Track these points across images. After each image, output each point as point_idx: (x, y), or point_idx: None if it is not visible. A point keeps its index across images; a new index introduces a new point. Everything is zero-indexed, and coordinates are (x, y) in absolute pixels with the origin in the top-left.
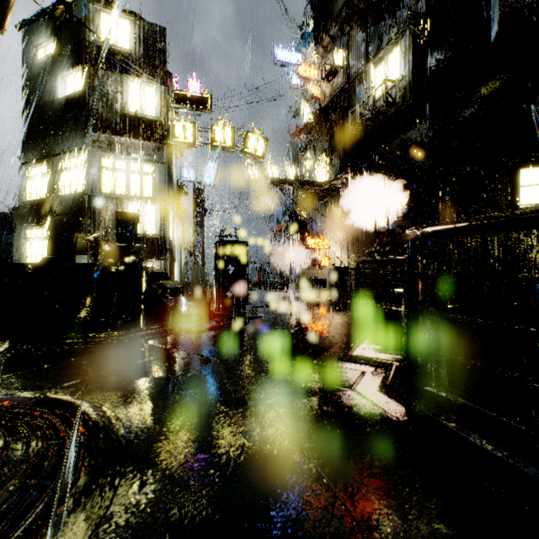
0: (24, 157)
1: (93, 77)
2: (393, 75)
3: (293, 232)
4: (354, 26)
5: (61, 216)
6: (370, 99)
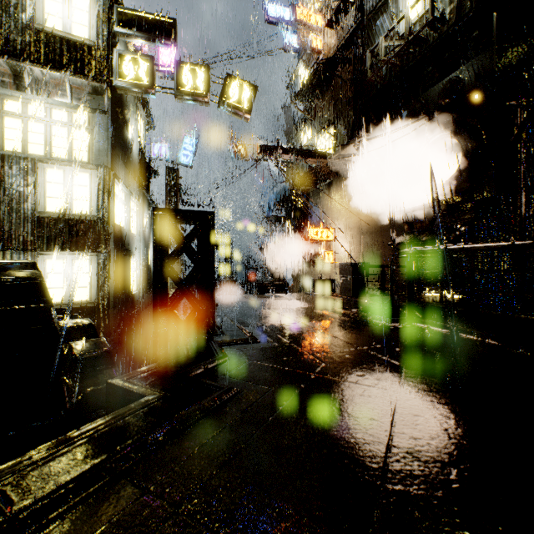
0: None
1: None
2: None
3: (287, 223)
4: None
5: None
6: (398, 31)
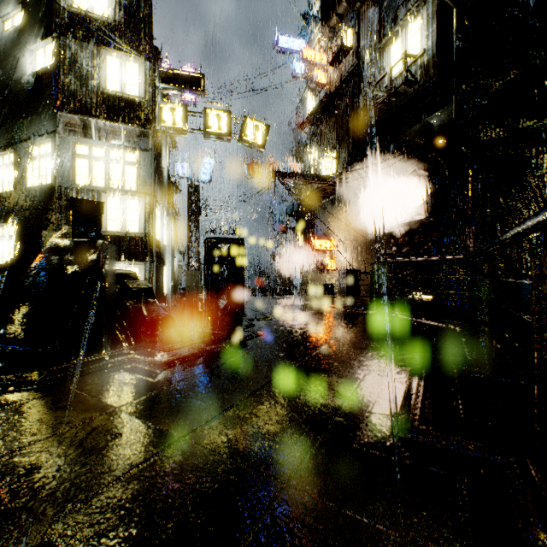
0: None
1: (64, 47)
2: (413, 50)
3: (296, 233)
4: (365, 2)
5: (28, 212)
6: (384, 81)
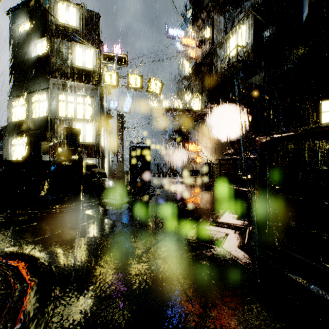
0: (10, 94)
1: (53, 43)
2: (241, 43)
3: (178, 141)
4: (216, 13)
5: (33, 131)
6: (226, 58)
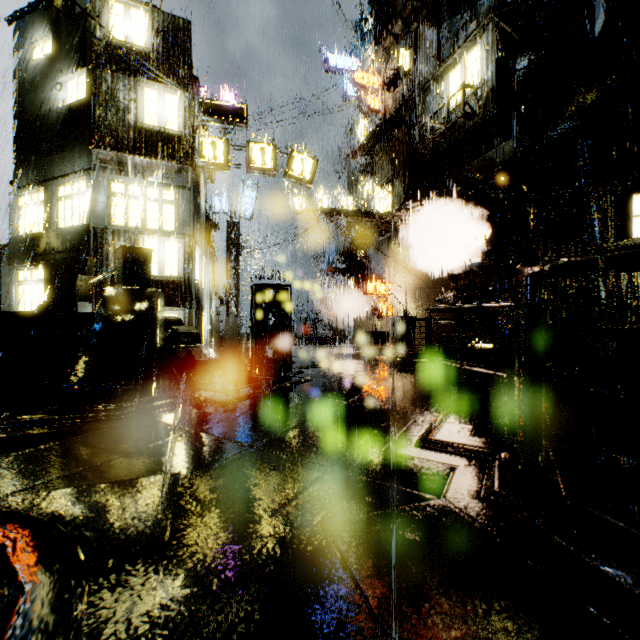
0: (15, 182)
1: (100, 80)
2: (472, 80)
3: (348, 275)
4: (422, 22)
5: (60, 254)
6: (443, 111)
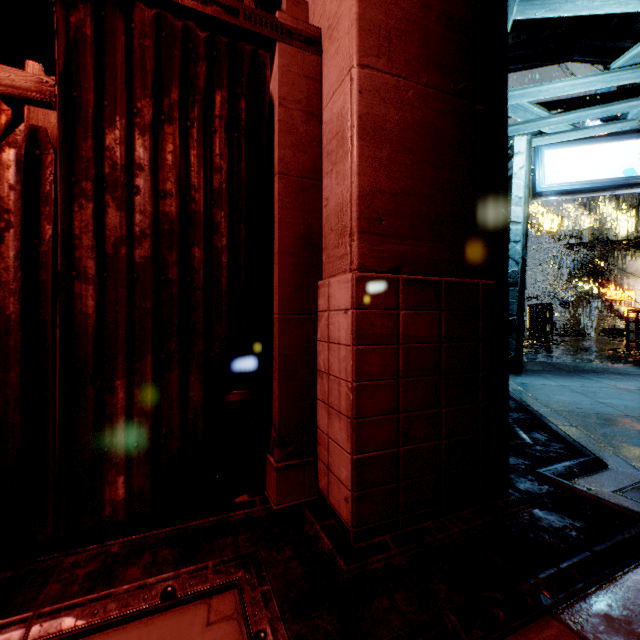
0: None
1: None
2: None
3: (589, 282)
4: None
5: None
6: None
